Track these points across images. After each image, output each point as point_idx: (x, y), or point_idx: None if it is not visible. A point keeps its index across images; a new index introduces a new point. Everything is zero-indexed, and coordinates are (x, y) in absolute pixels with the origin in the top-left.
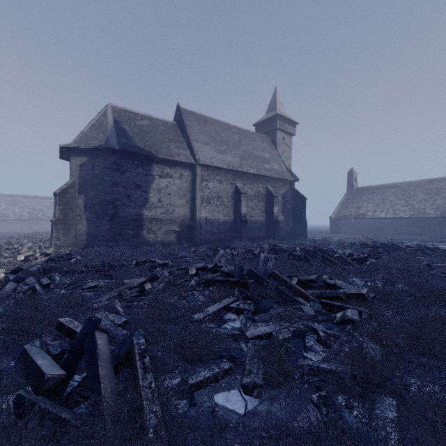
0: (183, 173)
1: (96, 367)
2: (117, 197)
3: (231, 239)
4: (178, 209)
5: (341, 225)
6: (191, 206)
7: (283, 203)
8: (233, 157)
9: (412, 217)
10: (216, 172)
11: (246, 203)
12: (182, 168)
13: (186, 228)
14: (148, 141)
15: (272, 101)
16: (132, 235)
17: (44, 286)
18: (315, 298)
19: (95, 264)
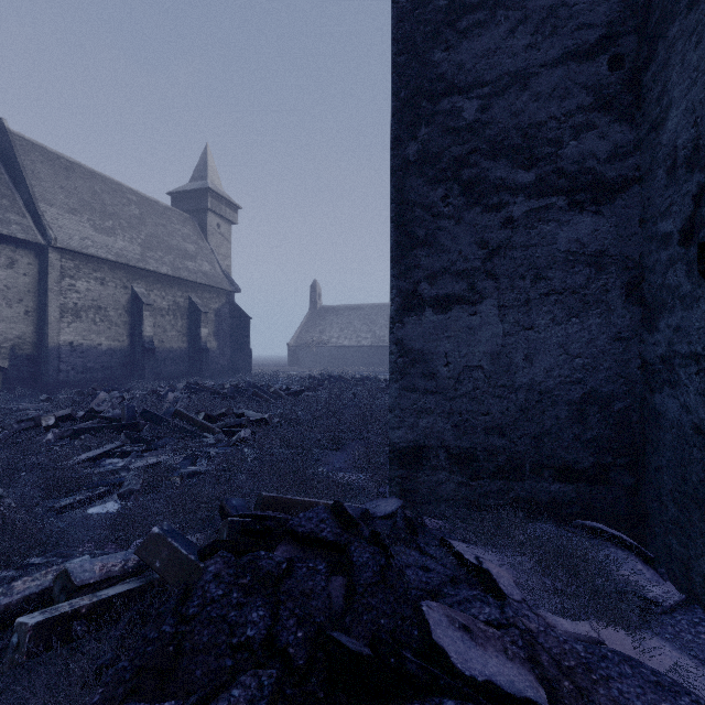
0: (17, 258)
1: None
2: None
3: (125, 378)
4: (3, 325)
5: (301, 355)
6: (36, 321)
7: (218, 322)
8: (128, 242)
9: (373, 345)
10: (93, 265)
11: (153, 321)
12: (16, 249)
13: (24, 362)
14: None
15: (200, 164)
16: None
17: None
18: (221, 430)
19: None
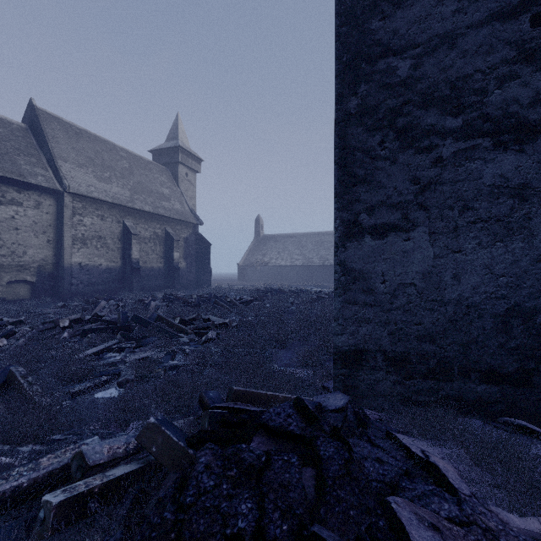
0: (42, 201)
1: None
2: None
3: (118, 290)
4: (32, 251)
5: (248, 272)
6: (55, 247)
7: (186, 248)
8: (121, 188)
9: (304, 265)
10: (96, 205)
11: (138, 247)
12: (41, 194)
13: (47, 278)
14: None
15: (173, 128)
16: None
17: None
18: (192, 331)
19: None
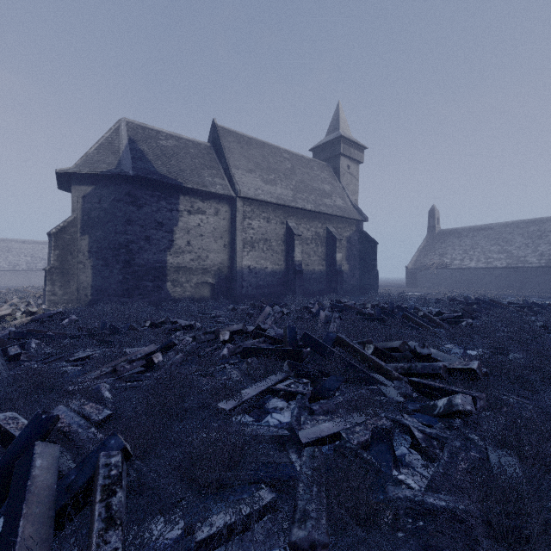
0: (220, 208)
1: (17, 518)
2: (132, 239)
3: (282, 294)
4: (212, 255)
5: (420, 277)
6: (230, 251)
7: (349, 248)
8: (284, 188)
9: (509, 266)
10: (262, 207)
11: (301, 248)
12: (219, 202)
13: (223, 280)
14: (173, 166)
15: (333, 119)
16: (151, 288)
17: (11, 358)
18: (400, 375)
19: (92, 326)
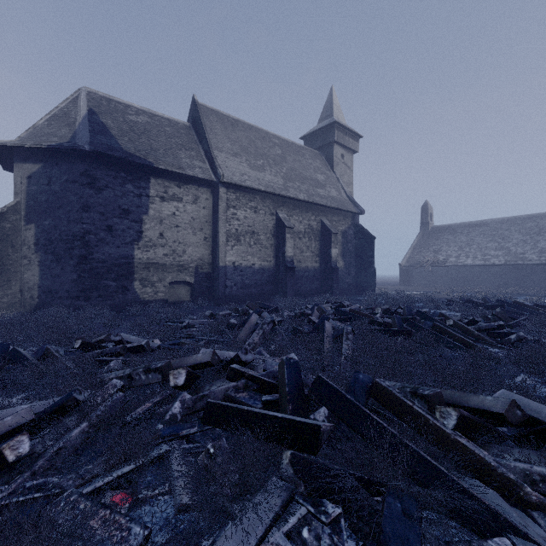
0: (199, 195)
1: None
2: (89, 228)
3: (271, 294)
4: (190, 249)
5: (414, 275)
6: (211, 245)
7: (344, 243)
8: (273, 176)
9: (508, 263)
10: (249, 196)
11: (293, 242)
12: (198, 187)
13: (204, 279)
14: (143, 144)
15: (326, 105)
16: (114, 288)
17: None
18: None
19: None
